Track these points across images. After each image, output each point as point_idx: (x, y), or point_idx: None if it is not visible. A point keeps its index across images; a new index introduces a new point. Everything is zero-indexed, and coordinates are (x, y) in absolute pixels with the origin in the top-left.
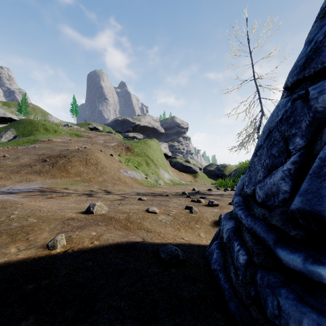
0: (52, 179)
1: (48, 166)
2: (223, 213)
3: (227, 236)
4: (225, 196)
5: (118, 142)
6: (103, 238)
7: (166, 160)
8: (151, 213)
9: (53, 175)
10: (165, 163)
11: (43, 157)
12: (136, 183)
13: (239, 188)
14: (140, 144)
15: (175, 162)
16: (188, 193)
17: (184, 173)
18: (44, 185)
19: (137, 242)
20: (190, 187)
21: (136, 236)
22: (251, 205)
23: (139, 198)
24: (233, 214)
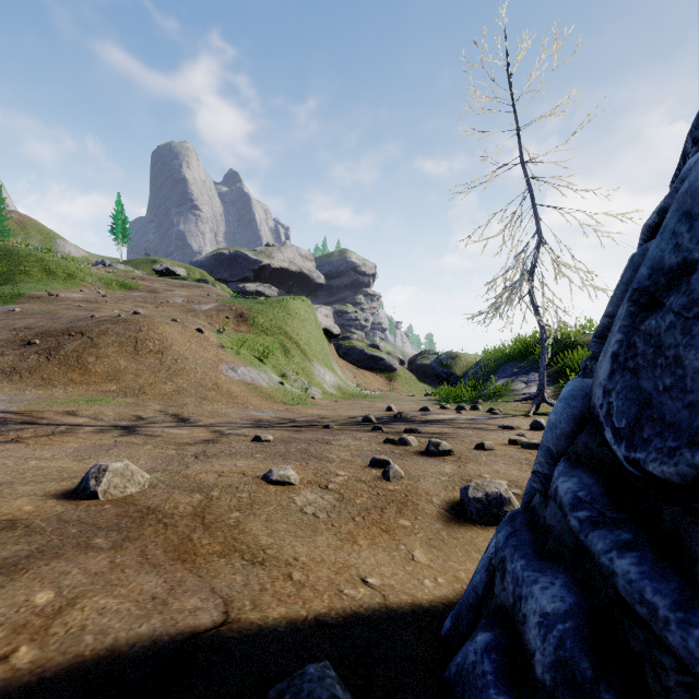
0: (41, 388)
1: (36, 357)
2: (468, 476)
3: (553, 654)
4: (463, 425)
5: (219, 303)
6: (64, 625)
7: (328, 344)
8: (277, 486)
9: (47, 379)
10: (327, 349)
11: (25, 334)
12: (258, 396)
13: (557, 429)
14: (270, 308)
15: (348, 347)
16: (376, 420)
17: (368, 371)
18: (11, 405)
19: (196, 634)
20: (380, 402)
21: (206, 592)
22: (682, 534)
23: (256, 438)
24: (544, 529)
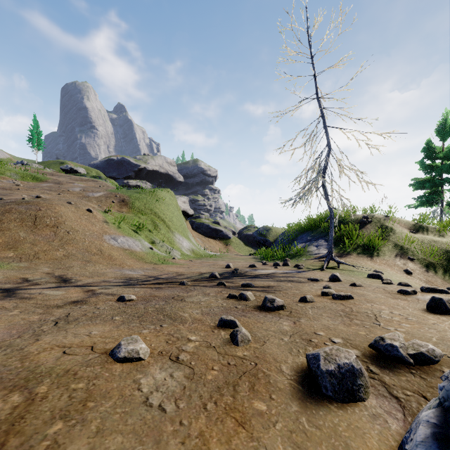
0: None
1: None
2: (306, 335)
3: None
4: (282, 278)
5: (107, 192)
6: None
7: (185, 221)
8: (124, 363)
9: None
10: (184, 224)
11: None
12: (132, 258)
13: None
14: (145, 196)
15: (199, 223)
16: (219, 275)
17: (212, 239)
18: None
19: None
20: (221, 261)
21: None
22: None
23: (120, 297)
24: None
